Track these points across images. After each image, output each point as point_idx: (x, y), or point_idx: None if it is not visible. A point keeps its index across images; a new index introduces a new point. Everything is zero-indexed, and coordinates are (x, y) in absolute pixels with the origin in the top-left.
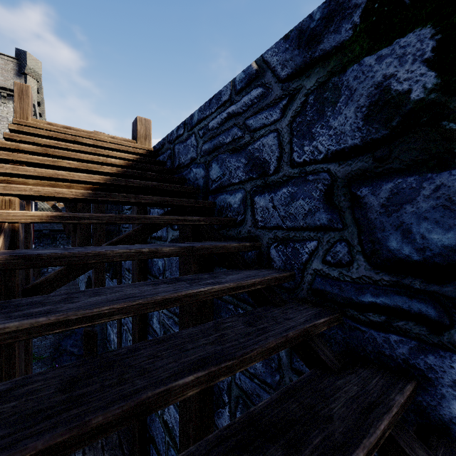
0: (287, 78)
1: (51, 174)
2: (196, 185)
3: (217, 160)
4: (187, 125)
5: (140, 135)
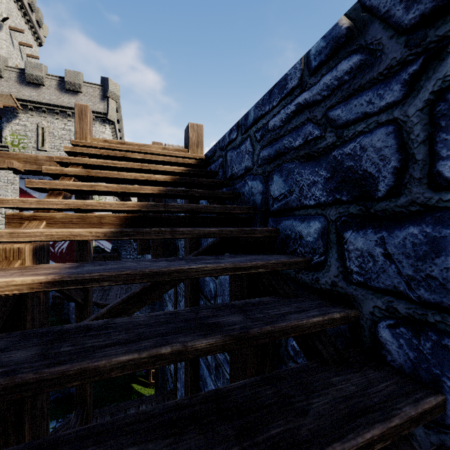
0: (420, 22)
1: (79, 205)
2: (251, 202)
3: (281, 171)
4: (241, 126)
5: (192, 143)
